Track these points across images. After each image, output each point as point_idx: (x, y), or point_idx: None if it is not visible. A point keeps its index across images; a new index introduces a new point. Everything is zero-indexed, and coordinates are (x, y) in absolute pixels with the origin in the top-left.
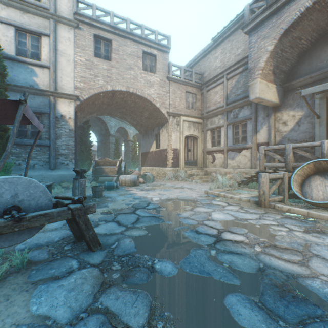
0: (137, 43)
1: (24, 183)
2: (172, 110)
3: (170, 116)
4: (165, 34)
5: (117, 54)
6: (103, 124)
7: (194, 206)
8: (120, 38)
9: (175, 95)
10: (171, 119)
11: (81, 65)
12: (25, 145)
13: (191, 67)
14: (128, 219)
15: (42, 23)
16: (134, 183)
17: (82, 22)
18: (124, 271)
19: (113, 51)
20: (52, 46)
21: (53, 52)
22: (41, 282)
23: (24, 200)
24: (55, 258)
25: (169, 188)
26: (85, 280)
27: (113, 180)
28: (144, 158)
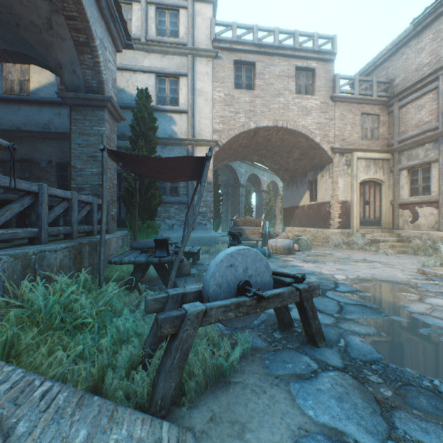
0: (287, 58)
1: (252, 255)
2: (339, 144)
3: (336, 153)
4: (328, 35)
5: (262, 79)
6: (232, 172)
7: (421, 295)
8: (266, 57)
9: (343, 122)
10: (337, 158)
11: (219, 102)
12: (165, 203)
13: (368, 75)
14: (325, 304)
15: (180, 62)
16: (288, 251)
17: (221, 49)
18: (394, 388)
19: (256, 76)
20: (189, 86)
21: (190, 93)
22: (284, 378)
23: (251, 275)
24: (275, 347)
25: (345, 260)
26: (345, 388)
27: (258, 245)
28: (289, 215)
